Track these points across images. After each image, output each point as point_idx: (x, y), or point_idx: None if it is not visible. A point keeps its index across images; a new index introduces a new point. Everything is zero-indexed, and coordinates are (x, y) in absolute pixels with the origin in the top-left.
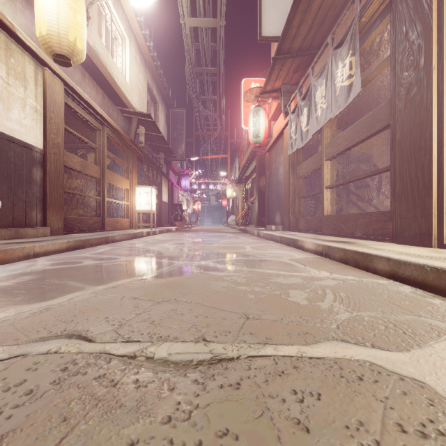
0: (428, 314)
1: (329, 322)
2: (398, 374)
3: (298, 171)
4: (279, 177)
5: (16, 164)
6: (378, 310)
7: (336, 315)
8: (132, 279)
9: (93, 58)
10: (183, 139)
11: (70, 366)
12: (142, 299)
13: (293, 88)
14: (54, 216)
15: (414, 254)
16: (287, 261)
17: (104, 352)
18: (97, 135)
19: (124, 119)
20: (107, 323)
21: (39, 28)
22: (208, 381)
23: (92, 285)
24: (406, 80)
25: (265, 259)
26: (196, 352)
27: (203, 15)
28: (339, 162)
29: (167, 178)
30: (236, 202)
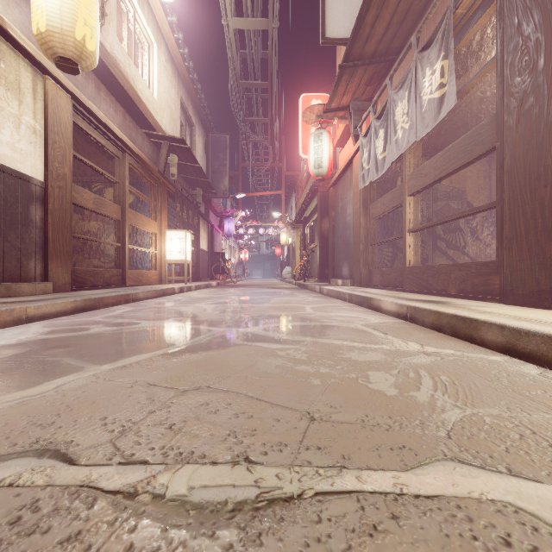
0: None
1: (434, 426)
2: None
3: (372, 210)
4: (347, 218)
5: (7, 200)
6: (502, 405)
7: (441, 413)
8: (151, 354)
9: (110, 67)
10: (226, 171)
11: (26, 514)
12: (161, 386)
13: (365, 104)
14: (58, 267)
15: (537, 319)
16: (361, 328)
17: (88, 484)
18: (116, 165)
19: (151, 145)
20: (103, 428)
21: (36, 23)
22: (251, 548)
23: (95, 363)
24: (519, 88)
25: (331, 325)
26: (234, 485)
27: (250, 15)
28: (424, 199)
29: (206, 220)
30: (292, 250)
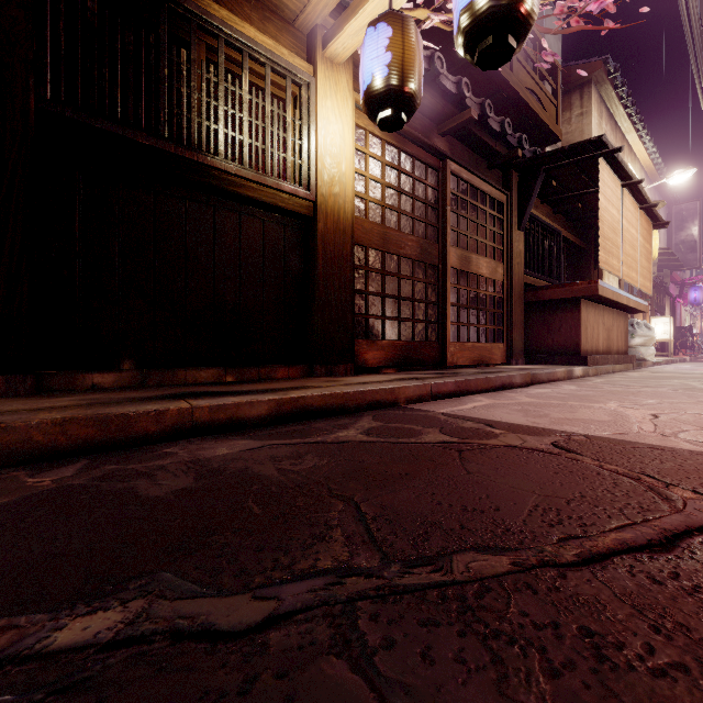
0: None
1: None
2: None
3: None
4: None
5: None
6: None
7: None
8: None
9: None
10: (696, 240)
11: None
12: None
13: None
14: None
15: None
16: None
17: None
18: None
19: None
20: None
21: None
22: None
23: None
24: None
25: None
26: None
27: None
28: None
29: (669, 296)
30: None
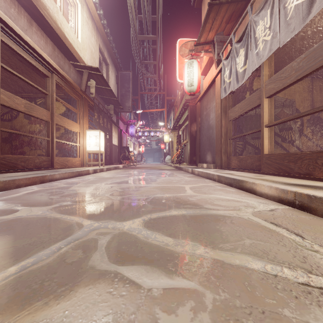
0: None
1: None
2: None
3: (230, 114)
4: (210, 121)
5: None
6: None
7: None
8: None
9: (39, 8)
10: (130, 95)
11: None
12: None
13: (225, 38)
14: None
15: None
16: (257, 221)
17: None
18: None
19: (76, 72)
20: None
21: None
22: None
23: None
24: None
25: (220, 214)
26: None
27: None
28: None
29: (117, 126)
30: (171, 145)
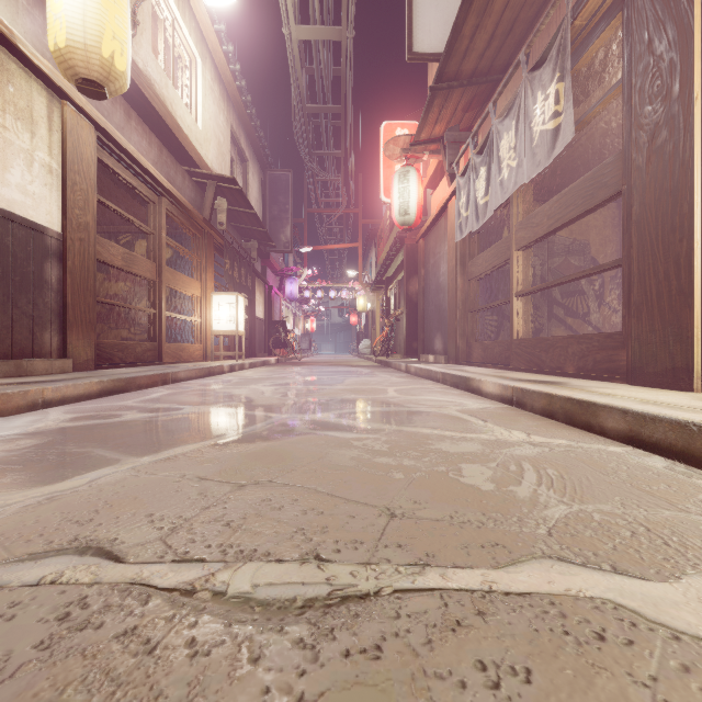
0: (701, 508)
1: (534, 523)
2: (667, 627)
3: (471, 268)
4: (441, 278)
5: (17, 256)
6: (615, 501)
7: (544, 510)
8: (199, 444)
9: (143, 89)
10: (288, 219)
11: (75, 610)
12: (214, 480)
13: (463, 135)
14: (79, 340)
15: (667, 402)
16: (455, 414)
17: (140, 581)
18: (150, 211)
19: (194, 186)
20: (151, 525)
21: (54, 37)
22: (323, 642)
23: (132, 455)
24: (650, 119)
25: (419, 410)
26: (303, 583)
27: (319, 21)
28: (536, 255)
29: (263, 280)
30: (372, 318)
